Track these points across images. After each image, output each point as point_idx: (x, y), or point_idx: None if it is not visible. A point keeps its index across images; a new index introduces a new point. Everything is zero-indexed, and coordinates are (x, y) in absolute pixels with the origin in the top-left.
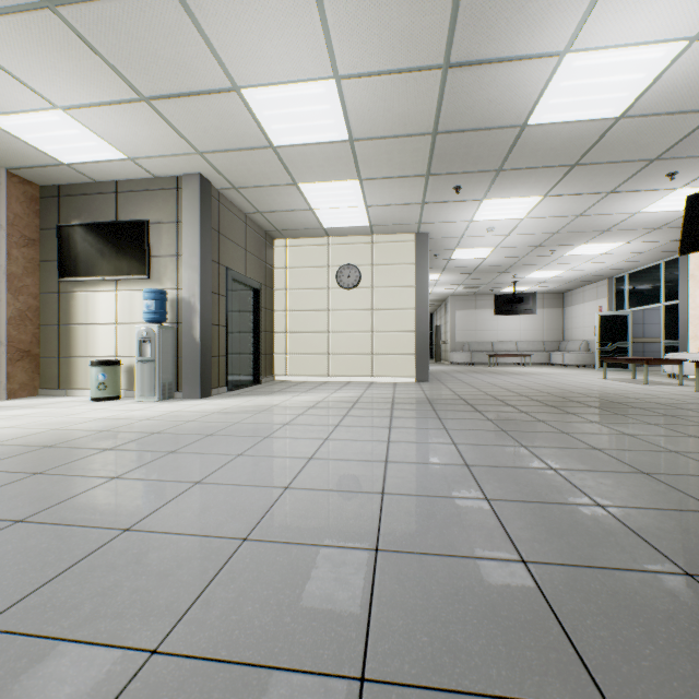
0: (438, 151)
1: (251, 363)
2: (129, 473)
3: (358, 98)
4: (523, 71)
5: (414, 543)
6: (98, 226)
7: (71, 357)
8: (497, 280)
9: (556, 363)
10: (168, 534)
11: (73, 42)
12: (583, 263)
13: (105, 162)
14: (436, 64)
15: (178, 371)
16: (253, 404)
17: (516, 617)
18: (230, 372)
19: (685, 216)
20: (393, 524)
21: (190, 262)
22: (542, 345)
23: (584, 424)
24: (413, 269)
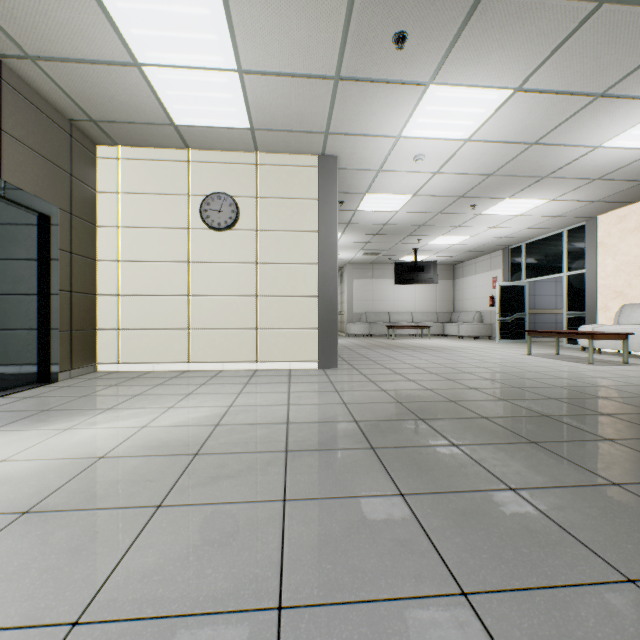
0: None
1: (32, 346)
2: None
3: None
4: None
5: None
6: None
7: None
8: (400, 245)
9: (451, 334)
10: None
11: None
12: (492, 228)
13: None
14: None
15: None
16: None
17: None
18: None
19: None
20: None
21: None
22: (436, 316)
23: None
24: (316, 206)
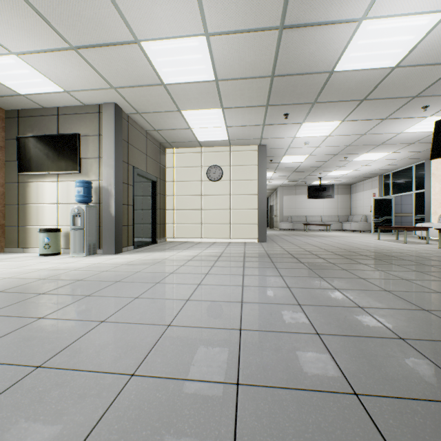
0: (274, 89)
1: (150, 229)
2: (52, 314)
3: (221, 50)
4: (333, 32)
5: (267, 376)
6: (45, 137)
7: (27, 226)
8: (309, 176)
9: (346, 229)
10: (71, 371)
11: (19, 3)
12: (364, 166)
13: (49, 93)
14: (275, 26)
15: (100, 236)
16: (150, 258)
17: None
18: (136, 236)
19: (434, 134)
20: (250, 358)
21: (108, 162)
22: (337, 218)
23: (374, 271)
24: (256, 168)
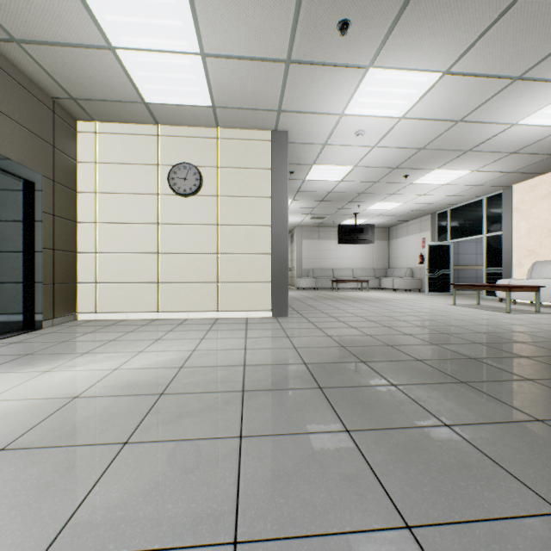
0: None
1: (18, 297)
2: None
3: None
4: None
5: None
6: None
7: None
8: (342, 210)
9: (386, 287)
10: None
11: None
12: (422, 195)
13: None
14: None
15: None
16: None
17: None
18: None
19: None
20: None
21: None
22: (373, 272)
23: None
24: (269, 175)
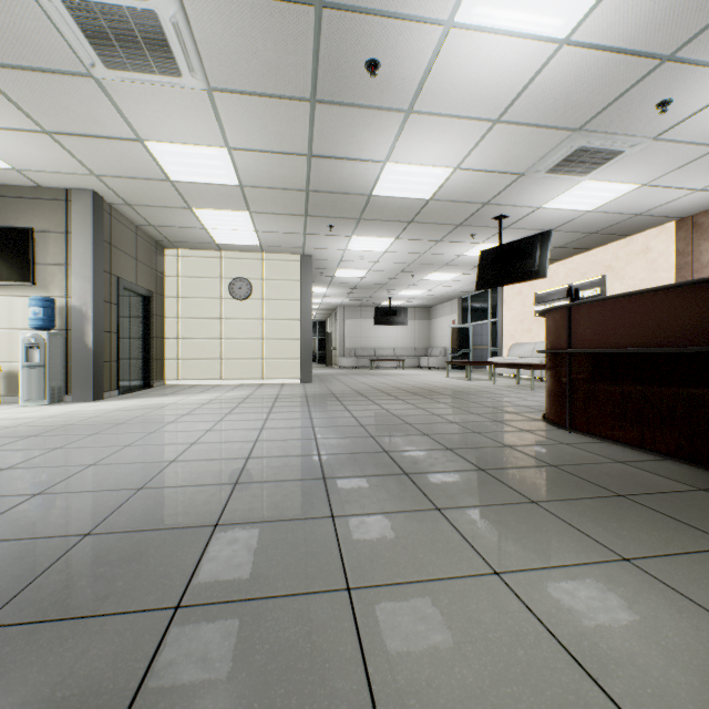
0: (312, 201)
1: (142, 368)
2: (67, 445)
3: (246, 162)
4: (362, 167)
5: (269, 454)
6: None
7: None
8: (376, 295)
9: (424, 366)
10: (123, 464)
11: None
12: (438, 286)
13: None
14: (303, 153)
15: (68, 376)
16: (151, 403)
17: (305, 467)
18: (122, 377)
19: (479, 265)
20: (259, 450)
21: (82, 272)
22: (414, 351)
23: (402, 404)
24: (299, 285)
